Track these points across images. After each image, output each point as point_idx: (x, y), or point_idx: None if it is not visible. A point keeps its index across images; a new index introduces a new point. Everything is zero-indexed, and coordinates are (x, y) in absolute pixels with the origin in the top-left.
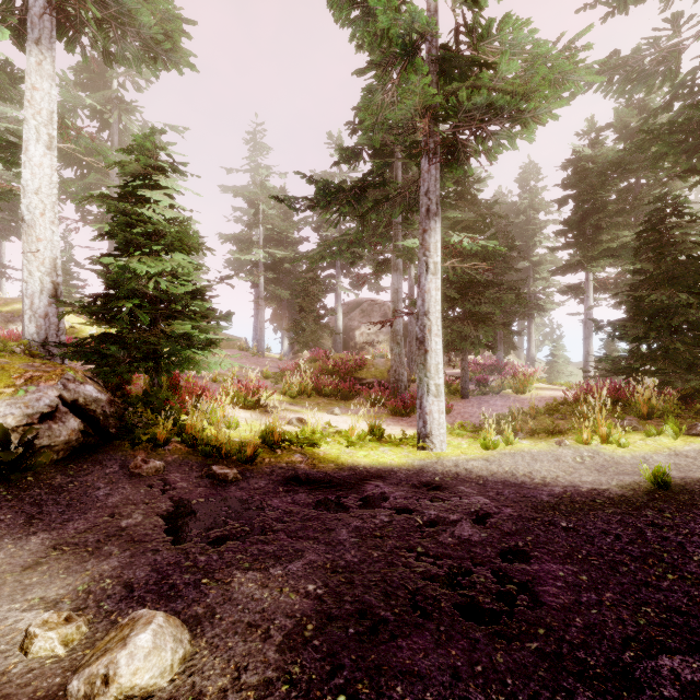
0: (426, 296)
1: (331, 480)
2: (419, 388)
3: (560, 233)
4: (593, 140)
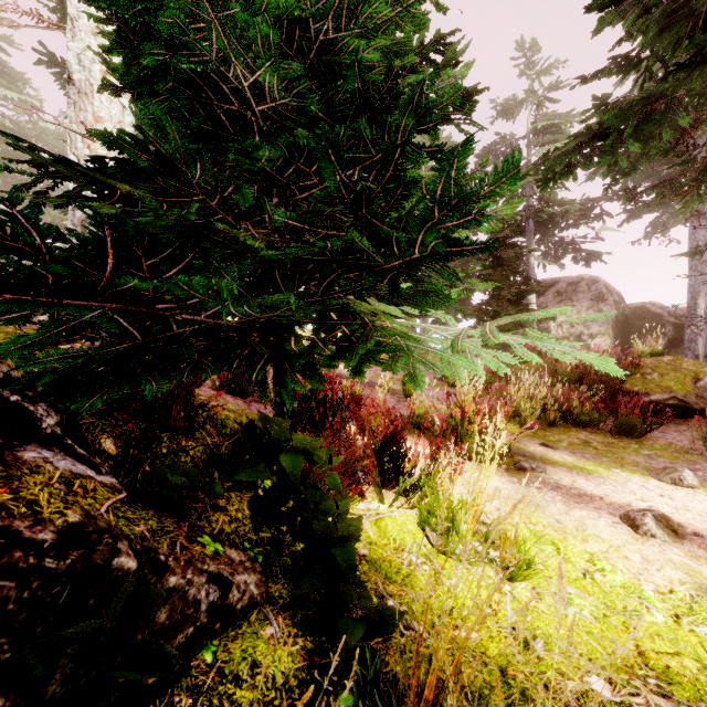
0: None
1: None
2: None
3: None
4: None
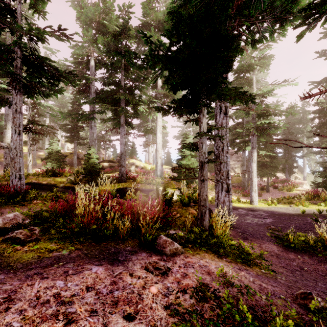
0: (252, 168)
1: None
2: (250, 190)
3: (311, 131)
4: (326, 95)
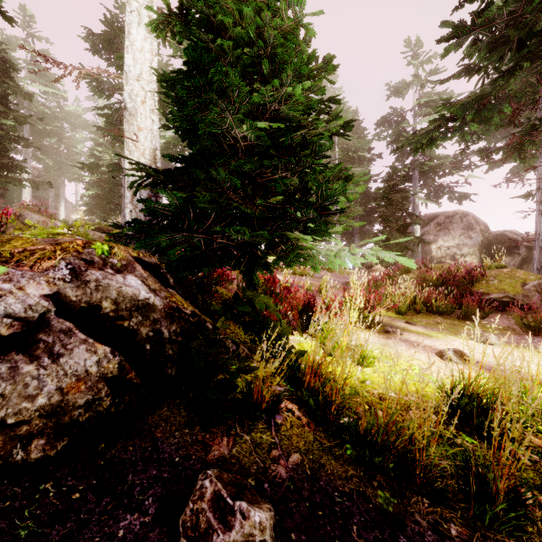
0: None
1: None
2: None
3: None
4: None
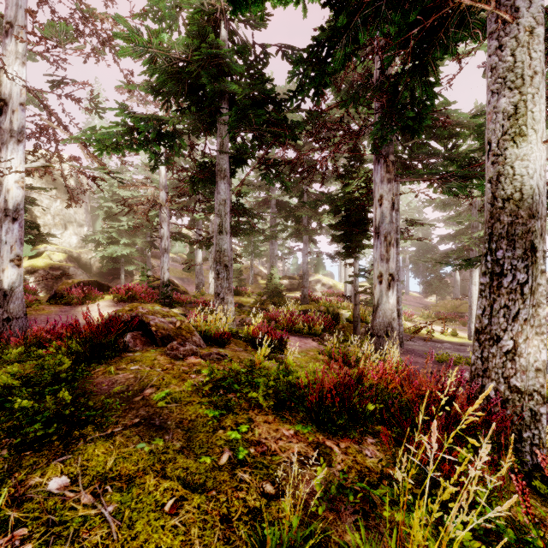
0: (471, 292)
1: (434, 341)
2: (468, 321)
3: None
4: None
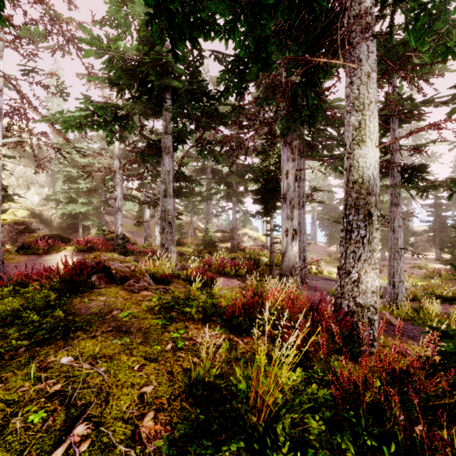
0: None
1: (333, 280)
2: None
3: None
4: None
